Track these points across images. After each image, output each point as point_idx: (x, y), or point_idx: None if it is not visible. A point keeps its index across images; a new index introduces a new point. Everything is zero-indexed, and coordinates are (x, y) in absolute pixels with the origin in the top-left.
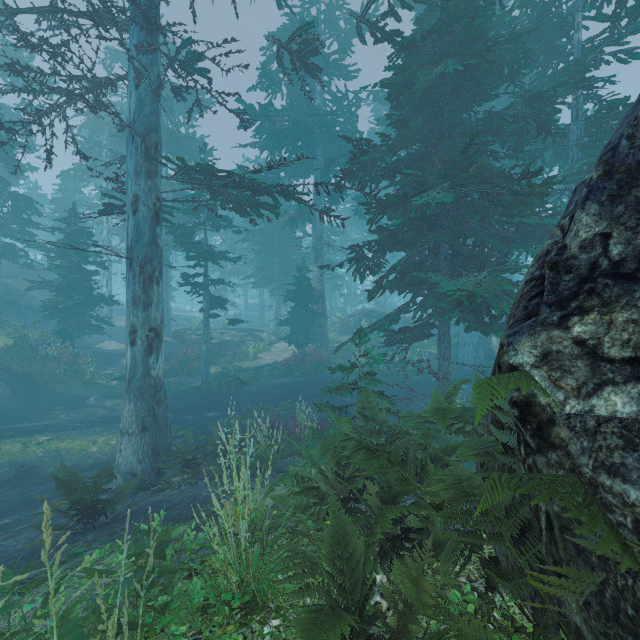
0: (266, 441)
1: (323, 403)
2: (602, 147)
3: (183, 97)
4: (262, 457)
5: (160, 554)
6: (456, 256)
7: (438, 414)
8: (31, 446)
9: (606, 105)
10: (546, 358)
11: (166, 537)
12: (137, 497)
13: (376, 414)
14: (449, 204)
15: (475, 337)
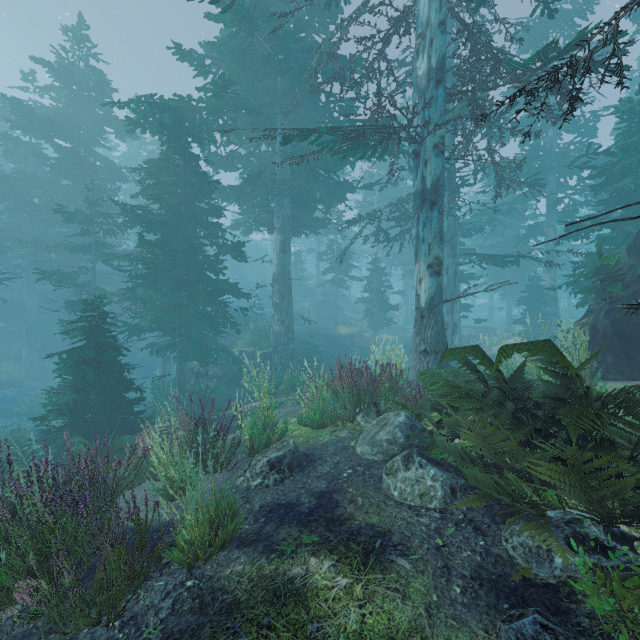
0: None
1: None
2: None
3: None
4: None
5: None
6: None
7: None
8: None
9: None
10: (577, 325)
11: None
12: None
13: None
14: None
15: None
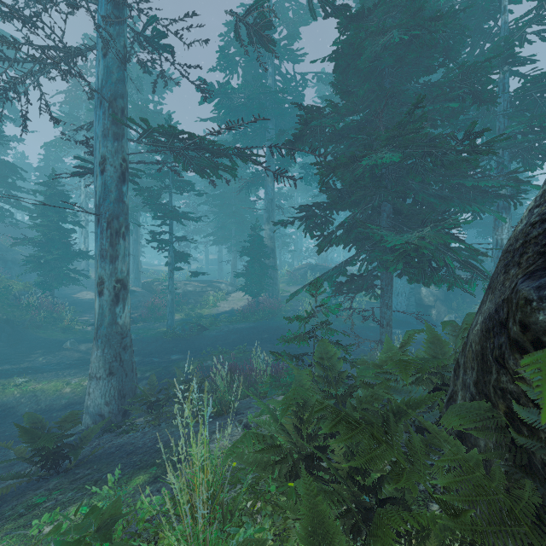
0: (224, 384)
1: (275, 346)
2: (530, 115)
3: (149, 71)
4: (221, 400)
5: (106, 535)
6: (397, 214)
7: (399, 366)
8: (9, 387)
9: (533, 78)
10: None
11: (116, 509)
12: (103, 439)
13: (334, 364)
14: (392, 166)
15: (407, 287)
